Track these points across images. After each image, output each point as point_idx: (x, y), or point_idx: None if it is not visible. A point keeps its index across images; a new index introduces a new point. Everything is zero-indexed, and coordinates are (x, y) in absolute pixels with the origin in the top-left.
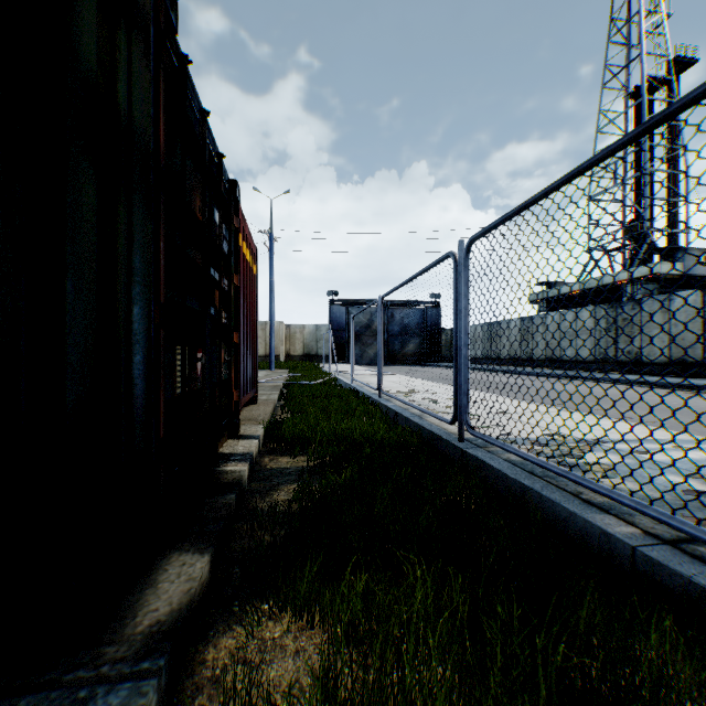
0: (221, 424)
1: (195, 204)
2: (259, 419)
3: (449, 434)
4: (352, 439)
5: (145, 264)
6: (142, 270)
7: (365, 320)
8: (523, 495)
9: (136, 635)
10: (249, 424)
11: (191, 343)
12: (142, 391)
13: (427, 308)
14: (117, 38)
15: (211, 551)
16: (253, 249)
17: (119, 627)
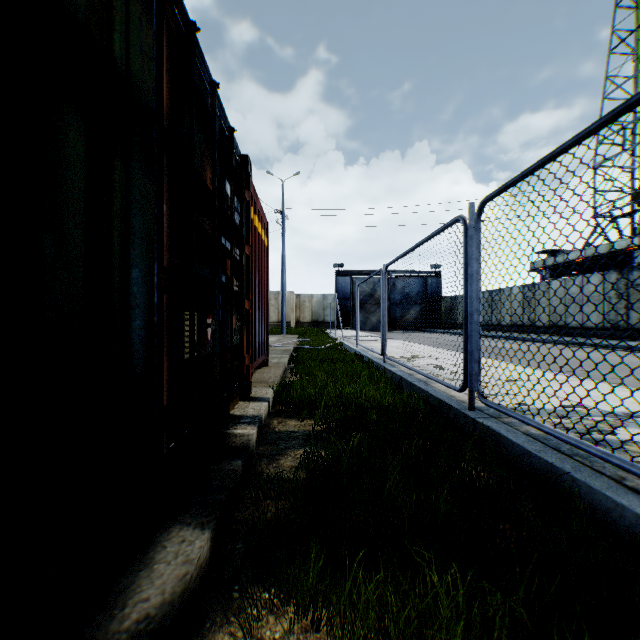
0: (232, 387)
1: (205, 173)
2: (270, 382)
3: (457, 401)
4: (358, 404)
5: (146, 226)
6: (143, 232)
7: (368, 289)
8: (550, 476)
9: (120, 633)
10: (260, 386)
11: (200, 309)
12: (143, 357)
13: (427, 277)
14: None
15: (212, 526)
16: (264, 223)
17: (105, 619)
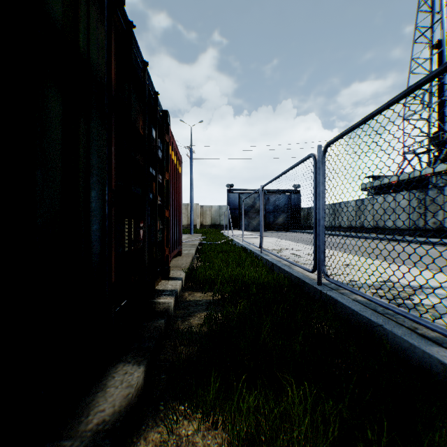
0: (156, 270)
1: (139, 124)
2: (182, 266)
3: (310, 279)
4: (243, 281)
5: (100, 161)
6: (98, 166)
7: (250, 202)
8: (369, 327)
9: (86, 432)
10: (176, 269)
11: (135, 217)
12: (98, 250)
13: (291, 194)
14: (79, 1)
15: (145, 363)
16: (178, 157)
17: (76, 423)
